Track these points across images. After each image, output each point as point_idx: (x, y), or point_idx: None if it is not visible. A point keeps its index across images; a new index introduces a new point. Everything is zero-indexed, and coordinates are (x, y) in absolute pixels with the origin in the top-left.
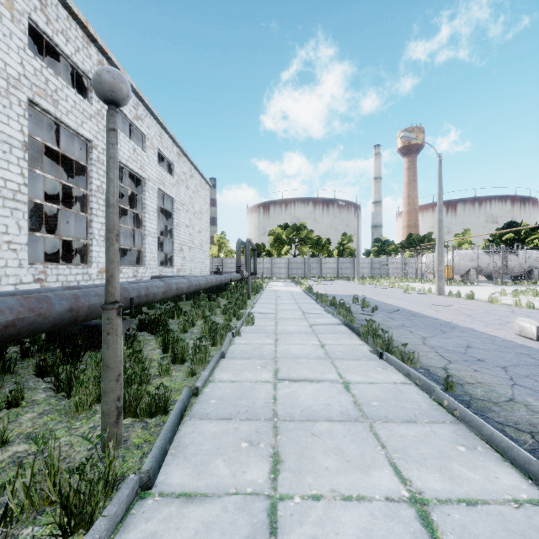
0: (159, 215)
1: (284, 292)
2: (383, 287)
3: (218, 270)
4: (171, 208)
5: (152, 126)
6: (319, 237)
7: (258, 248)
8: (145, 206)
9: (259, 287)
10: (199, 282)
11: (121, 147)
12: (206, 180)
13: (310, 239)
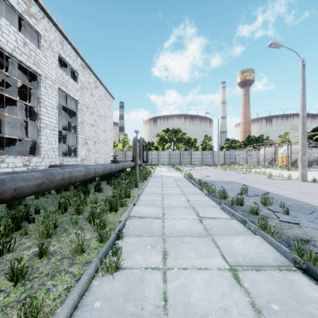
0: (67, 115)
1: (168, 178)
2: (243, 172)
3: (114, 160)
4: (75, 108)
5: (50, 31)
6: (190, 138)
7: (149, 145)
8: (41, 101)
9: (148, 173)
10: (70, 174)
11: (3, 34)
12: (110, 93)
13: (184, 139)
